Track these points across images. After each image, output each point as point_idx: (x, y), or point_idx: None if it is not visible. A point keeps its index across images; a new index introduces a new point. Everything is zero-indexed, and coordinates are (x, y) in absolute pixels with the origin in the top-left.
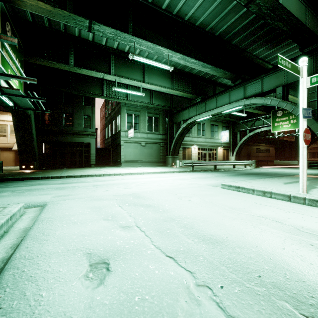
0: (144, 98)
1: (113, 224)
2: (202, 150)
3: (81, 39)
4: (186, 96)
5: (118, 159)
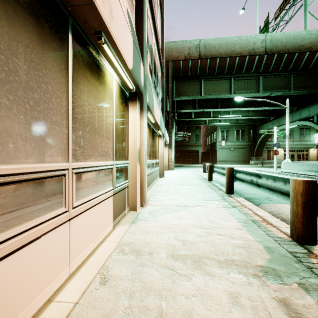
0: (232, 120)
1: None
2: (290, 152)
3: None
4: (261, 117)
5: (214, 159)
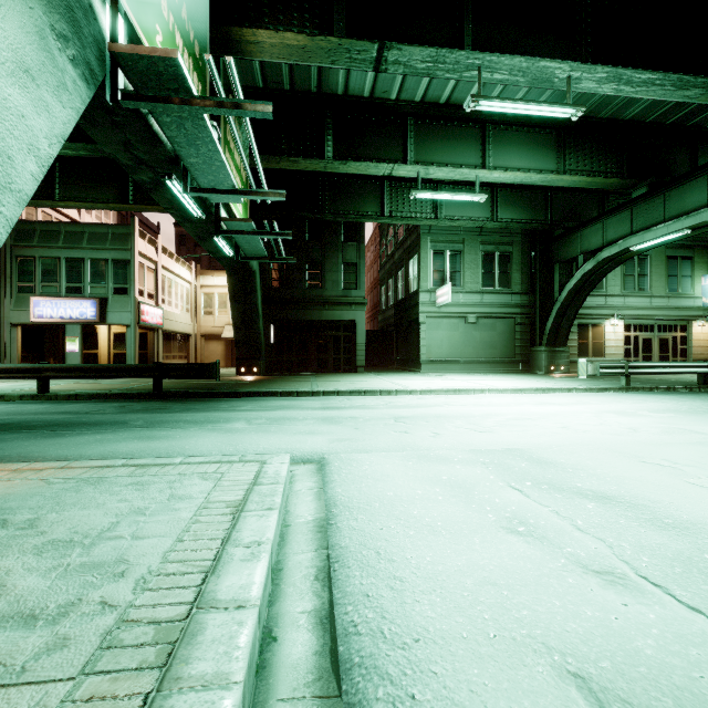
0: (477, 209)
1: (550, 555)
2: (640, 331)
3: (348, 99)
4: (600, 185)
5: (410, 356)
